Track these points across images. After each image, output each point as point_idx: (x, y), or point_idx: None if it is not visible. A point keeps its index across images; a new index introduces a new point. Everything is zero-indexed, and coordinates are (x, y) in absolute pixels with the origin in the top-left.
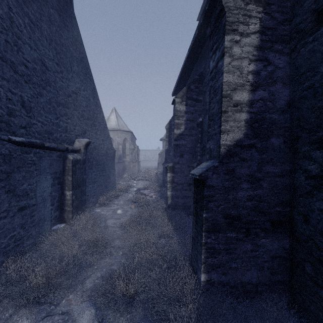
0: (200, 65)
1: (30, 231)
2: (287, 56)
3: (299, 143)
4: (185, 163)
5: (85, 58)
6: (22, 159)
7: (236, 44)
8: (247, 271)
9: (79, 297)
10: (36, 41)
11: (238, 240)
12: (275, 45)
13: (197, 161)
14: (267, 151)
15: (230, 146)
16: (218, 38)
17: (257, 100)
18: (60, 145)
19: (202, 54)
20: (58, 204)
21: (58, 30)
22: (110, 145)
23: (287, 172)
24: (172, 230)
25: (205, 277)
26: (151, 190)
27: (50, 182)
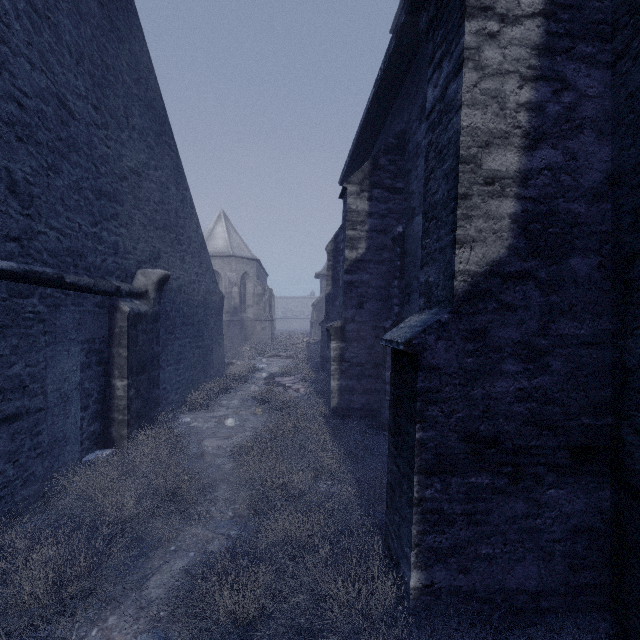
0: (399, 116)
1: (31, 468)
2: (606, 70)
3: (637, 267)
4: (368, 320)
5: (159, 102)
6: (11, 308)
7: (491, 40)
8: (515, 563)
9: (130, 622)
10: (45, 52)
11: (496, 492)
12: (579, 45)
13: (392, 317)
14: (562, 288)
15: (478, 276)
16: (447, 32)
17: (539, 171)
18: (101, 280)
19: (402, 93)
20: (99, 407)
21: (98, 35)
22: (212, 285)
23: (606, 335)
24: (342, 462)
25: (420, 579)
26: (297, 377)
27: (79, 360)
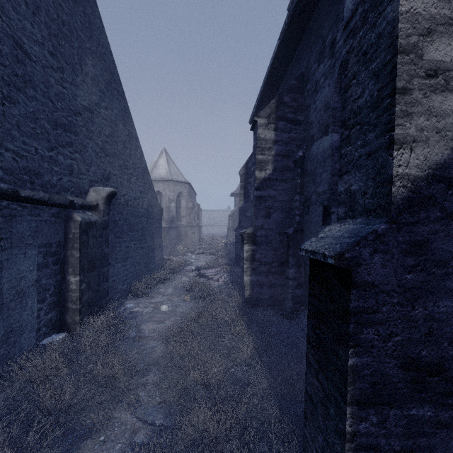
0: (299, 63)
1: None
2: None
3: None
4: (274, 227)
5: (109, 56)
6: None
7: None
8: None
9: None
10: None
11: (440, 426)
12: None
13: (294, 225)
14: None
15: (419, 180)
16: None
17: None
18: (56, 195)
19: (302, 44)
20: (55, 299)
21: None
22: (153, 200)
23: None
24: (255, 350)
25: None
26: (217, 270)
27: (36, 261)
